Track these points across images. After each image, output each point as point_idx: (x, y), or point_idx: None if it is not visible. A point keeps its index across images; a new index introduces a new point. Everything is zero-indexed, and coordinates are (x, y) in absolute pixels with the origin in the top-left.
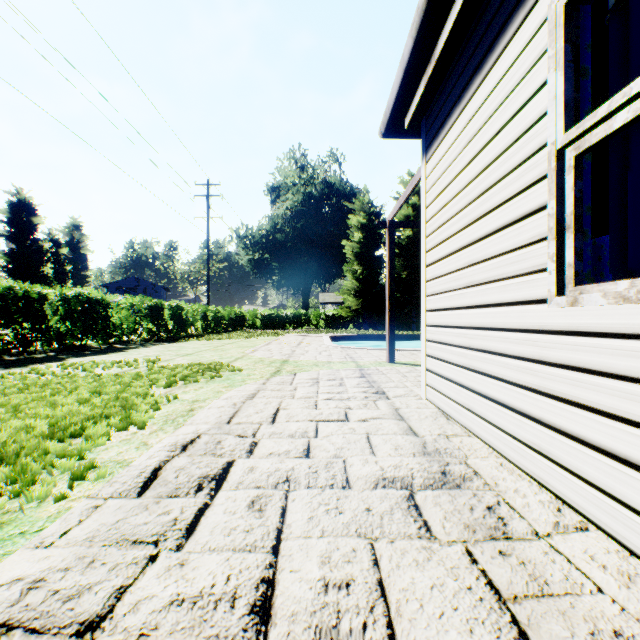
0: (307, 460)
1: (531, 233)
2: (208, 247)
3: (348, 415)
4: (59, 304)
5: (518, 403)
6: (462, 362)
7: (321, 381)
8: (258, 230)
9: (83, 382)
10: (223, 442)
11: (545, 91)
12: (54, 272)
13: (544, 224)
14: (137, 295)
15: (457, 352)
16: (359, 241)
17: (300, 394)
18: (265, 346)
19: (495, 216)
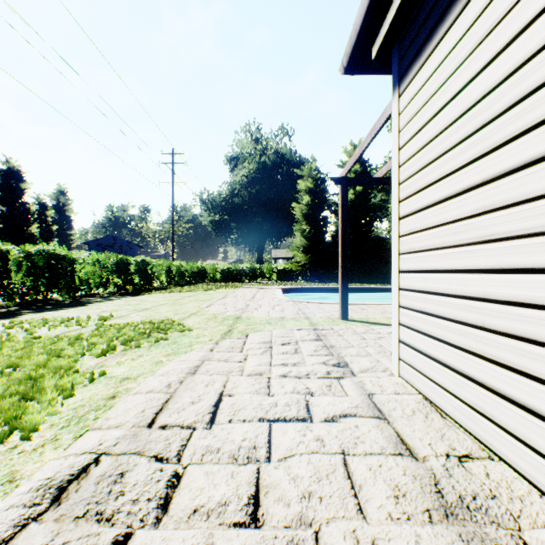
0: (253, 535)
1: None
2: (173, 209)
3: (310, 407)
4: (21, 260)
5: None
6: (469, 345)
7: (274, 346)
8: (218, 194)
9: (8, 350)
10: (128, 475)
11: None
12: (41, 231)
13: None
14: (114, 251)
15: (458, 330)
16: (307, 203)
17: (250, 367)
18: (221, 299)
19: None
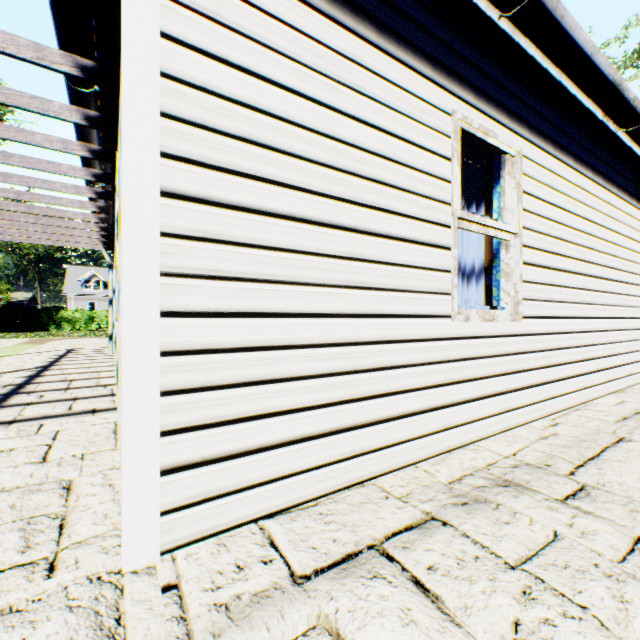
0: None
1: (439, 262)
2: None
3: None
4: None
5: (428, 403)
6: (340, 395)
7: None
8: None
9: None
10: None
11: (448, 165)
12: None
13: (448, 261)
14: None
15: (326, 384)
16: None
17: None
18: None
19: (403, 223)
